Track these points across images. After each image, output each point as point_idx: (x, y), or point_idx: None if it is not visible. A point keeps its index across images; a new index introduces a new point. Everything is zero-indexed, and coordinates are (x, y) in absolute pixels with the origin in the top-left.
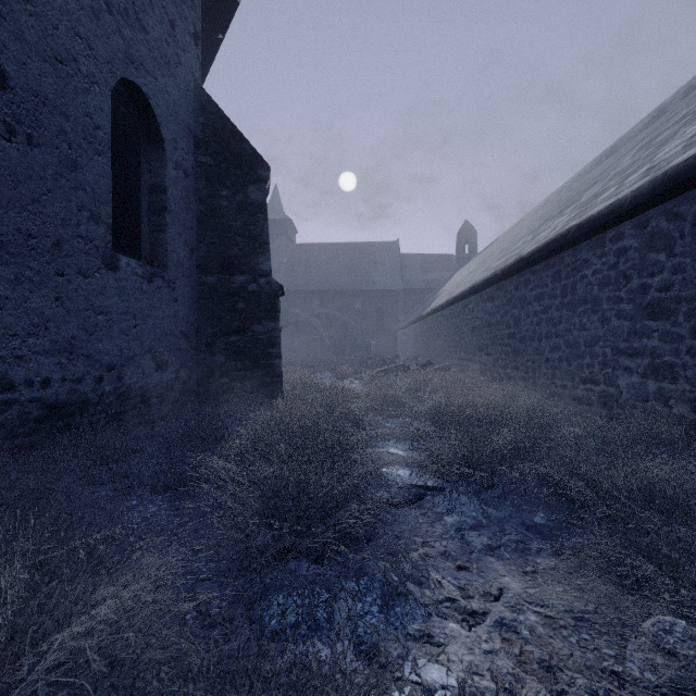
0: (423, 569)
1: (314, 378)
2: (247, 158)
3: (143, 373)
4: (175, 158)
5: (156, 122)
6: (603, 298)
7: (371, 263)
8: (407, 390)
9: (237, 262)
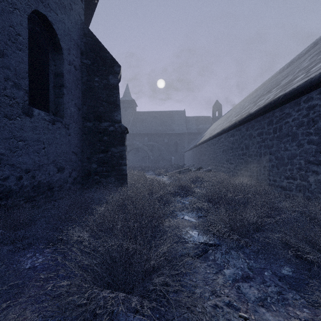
0: (215, 319)
1: (144, 176)
2: (108, 61)
3: (48, 174)
4: (69, 59)
5: (57, 38)
6: (299, 133)
7: (172, 120)
8: (191, 182)
9: (103, 115)
